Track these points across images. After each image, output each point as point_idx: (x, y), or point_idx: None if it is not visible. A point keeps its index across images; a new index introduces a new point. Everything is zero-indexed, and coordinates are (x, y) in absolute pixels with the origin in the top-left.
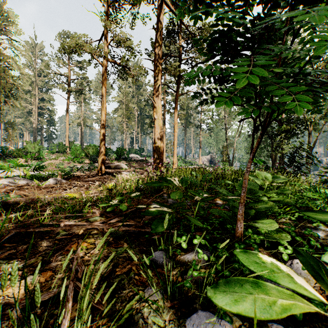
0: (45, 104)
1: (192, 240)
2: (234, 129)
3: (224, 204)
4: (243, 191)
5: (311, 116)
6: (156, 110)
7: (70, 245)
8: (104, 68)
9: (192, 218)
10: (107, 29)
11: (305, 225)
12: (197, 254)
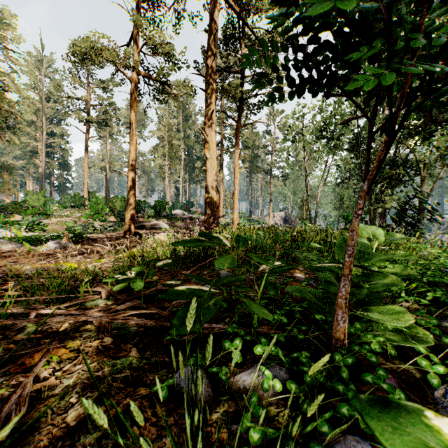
0: (56, 140)
1: (255, 342)
2: (318, 176)
3: (307, 279)
4: (348, 254)
5: (425, 155)
6: (209, 146)
7: (32, 353)
8: (133, 85)
9: (254, 303)
10: (137, 27)
11: (443, 313)
12: (261, 373)
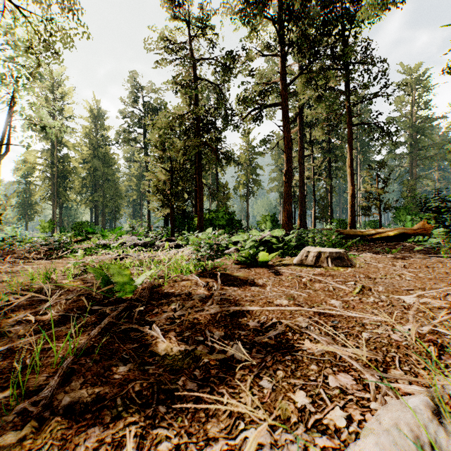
0: None
1: None
2: None
3: None
4: None
5: None
6: None
7: None
8: None
9: None
10: None
11: None
12: None
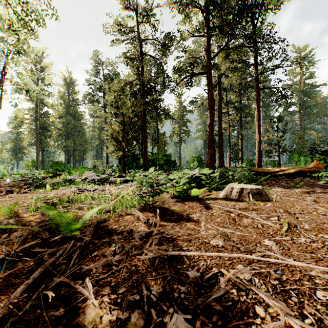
0: None
1: None
2: None
3: None
4: None
5: None
6: None
7: None
8: None
9: None
10: None
11: None
12: None
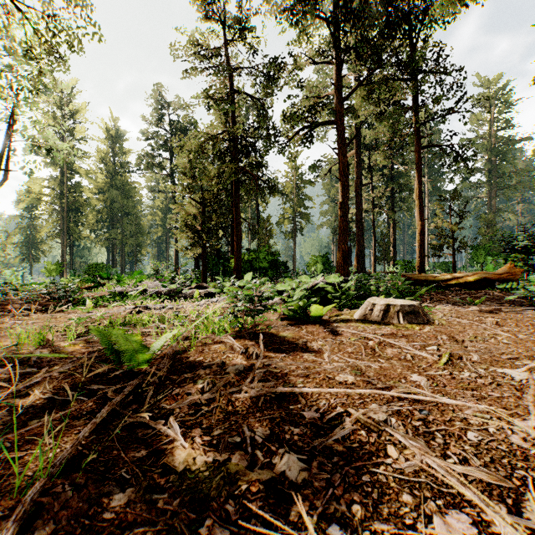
0: None
1: None
2: None
3: None
4: None
5: None
6: None
7: None
8: None
9: None
10: None
11: None
12: None
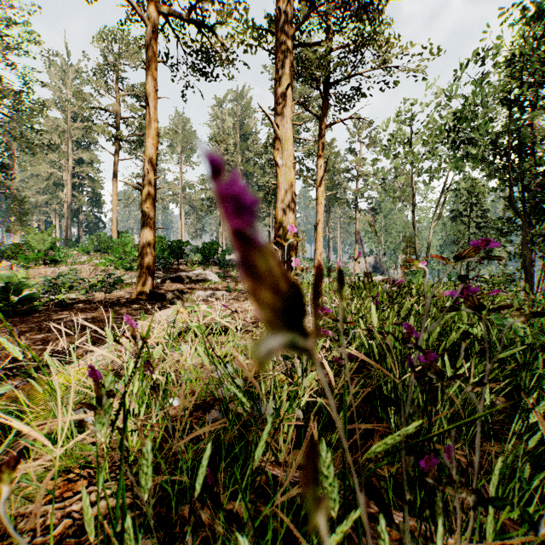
0: (84, 169)
1: None
2: (422, 208)
3: None
4: None
5: None
6: (281, 145)
7: None
8: (150, 29)
9: None
10: None
11: None
12: None
